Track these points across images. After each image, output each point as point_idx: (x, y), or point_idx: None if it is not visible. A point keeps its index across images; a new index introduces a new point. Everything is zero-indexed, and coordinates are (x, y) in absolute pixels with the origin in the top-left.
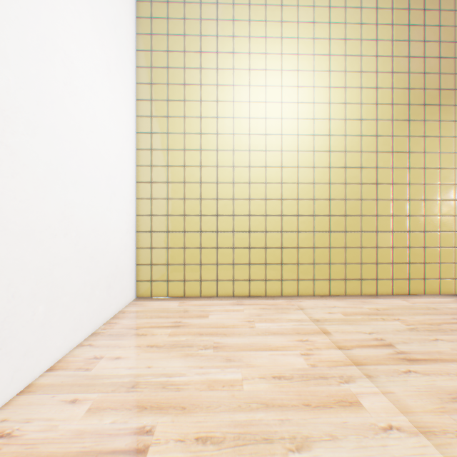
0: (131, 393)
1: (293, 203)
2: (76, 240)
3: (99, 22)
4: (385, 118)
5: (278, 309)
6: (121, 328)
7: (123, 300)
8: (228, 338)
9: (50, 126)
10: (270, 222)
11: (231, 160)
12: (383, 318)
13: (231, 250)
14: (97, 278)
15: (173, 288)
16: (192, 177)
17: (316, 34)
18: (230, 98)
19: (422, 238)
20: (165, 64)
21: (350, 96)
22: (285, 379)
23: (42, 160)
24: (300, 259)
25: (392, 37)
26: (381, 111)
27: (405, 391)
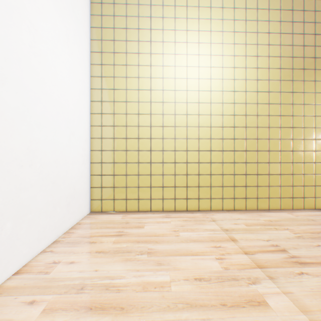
0: (80, 294)
1: (207, 141)
2: (40, 170)
3: (60, 2)
4: (275, 79)
5: (197, 221)
6: (76, 237)
7: (80, 214)
8: (159, 245)
9: (16, 78)
10: (190, 155)
11: (161, 109)
12: (276, 227)
13: (161, 176)
14: (58, 199)
15: (118, 204)
16: (132, 122)
17: (224, 16)
18: (160, 63)
19: (302, 168)
20: (112, 38)
21: (249, 62)
22: (205, 281)
23: (9, 105)
24: (212, 183)
25: (280, 19)
26: (272, 74)
27: (302, 291)
